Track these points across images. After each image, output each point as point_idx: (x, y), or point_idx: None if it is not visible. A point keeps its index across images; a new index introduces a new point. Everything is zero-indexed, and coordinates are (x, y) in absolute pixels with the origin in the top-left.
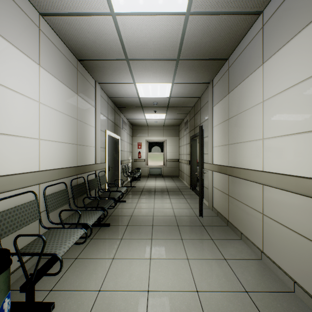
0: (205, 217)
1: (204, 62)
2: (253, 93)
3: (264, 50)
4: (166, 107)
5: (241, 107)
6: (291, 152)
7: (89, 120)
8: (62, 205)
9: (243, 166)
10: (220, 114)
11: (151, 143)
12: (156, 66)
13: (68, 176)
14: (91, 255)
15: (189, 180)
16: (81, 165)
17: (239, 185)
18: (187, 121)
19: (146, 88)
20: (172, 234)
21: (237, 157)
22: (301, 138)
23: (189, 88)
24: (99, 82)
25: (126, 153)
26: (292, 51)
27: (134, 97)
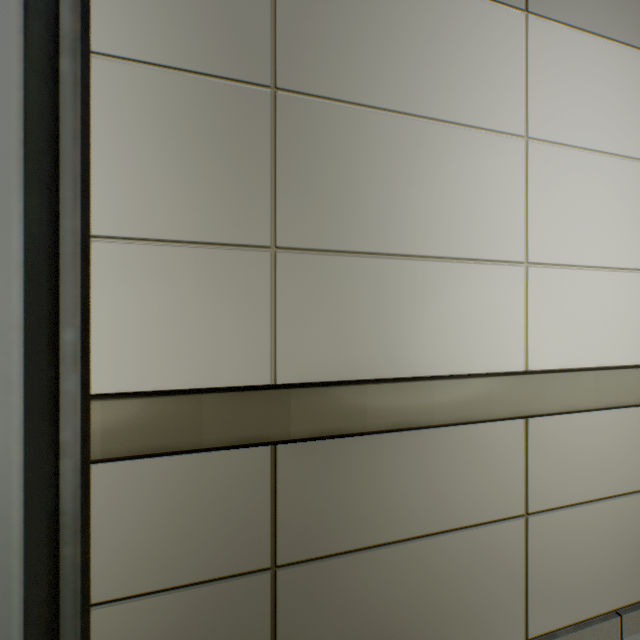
0: None
1: None
2: (486, 79)
3: None
4: None
5: (405, 87)
6: (607, 312)
7: None
8: None
9: (420, 370)
10: None
11: None
12: None
13: None
14: None
15: None
16: None
17: (393, 464)
18: None
19: None
20: None
21: (372, 325)
22: (625, 282)
23: None
24: None
25: None
26: (608, 71)
27: None
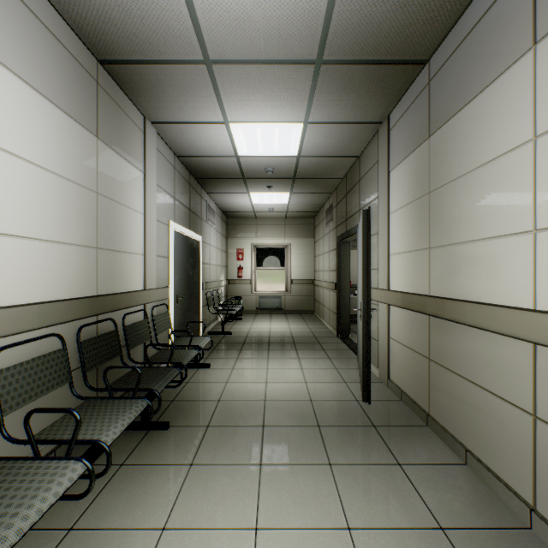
0: (375, 402)
1: (374, 70)
2: (503, 123)
3: (541, 9)
4: (291, 178)
5: (464, 162)
6: None
7: (130, 198)
8: (49, 391)
9: (470, 298)
10: (406, 185)
11: (262, 250)
12: (271, 80)
13: (71, 319)
14: (110, 517)
15: (335, 321)
16: (106, 293)
17: (460, 339)
18: (332, 206)
19: (251, 135)
20: (308, 451)
21: (452, 275)
22: None
23: (338, 137)
24: (152, 120)
25: (214, 268)
26: None
27: (228, 155)
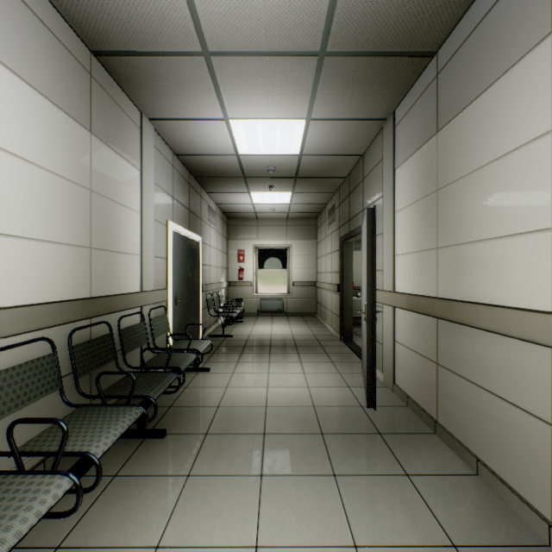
0: (380, 408)
1: (380, 63)
2: (518, 114)
3: None
4: (293, 178)
5: (475, 157)
6: None
7: (126, 196)
8: (37, 398)
9: (481, 300)
10: (413, 183)
11: (263, 251)
12: (272, 73)
13: (62, 322)
14: (101, 533)
15: (338, 323)
16: (100, 295)
17: (470, 343)
18: (334, 207)
19: (252, 132)
20: (311, 460)
21: (462, 276)
22: None
23: (342, 134)
24: (149, 116)
25: (215, 270)
26: None
27: (228, 154)
